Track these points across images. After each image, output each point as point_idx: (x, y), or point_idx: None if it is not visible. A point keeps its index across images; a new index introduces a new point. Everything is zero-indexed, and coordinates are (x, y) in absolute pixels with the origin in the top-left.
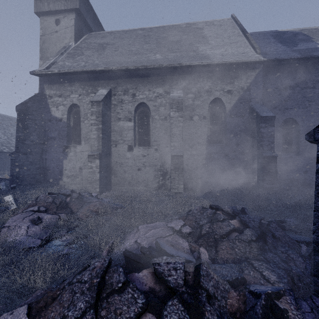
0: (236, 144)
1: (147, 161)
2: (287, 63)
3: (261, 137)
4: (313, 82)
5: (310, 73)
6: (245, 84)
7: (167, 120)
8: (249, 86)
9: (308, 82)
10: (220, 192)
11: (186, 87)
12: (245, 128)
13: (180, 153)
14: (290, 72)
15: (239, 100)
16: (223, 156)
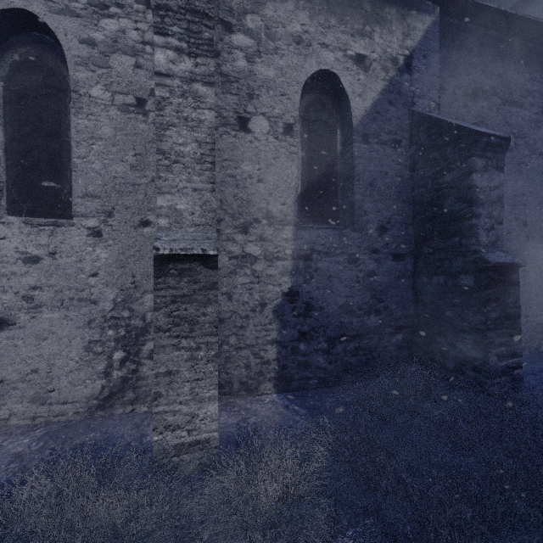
0: (378, 226)
1: (47, 282)
2: (478, 31)
3: (475, 203)
4: (522, 94)
5: (517, 70)
6: (401, 49)
7: (148, 114)
8: (411, 59)
9: (514, 90)
10: (351, 396)
11: (224, 3)
12: (402, 180)
13: (204, 245)
14: (484, 54)
15: (386, 93)
16: (344, 265)
